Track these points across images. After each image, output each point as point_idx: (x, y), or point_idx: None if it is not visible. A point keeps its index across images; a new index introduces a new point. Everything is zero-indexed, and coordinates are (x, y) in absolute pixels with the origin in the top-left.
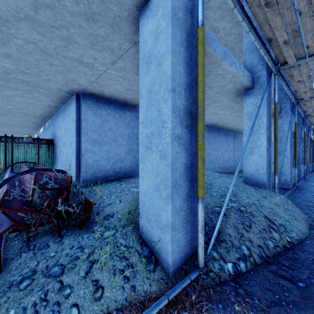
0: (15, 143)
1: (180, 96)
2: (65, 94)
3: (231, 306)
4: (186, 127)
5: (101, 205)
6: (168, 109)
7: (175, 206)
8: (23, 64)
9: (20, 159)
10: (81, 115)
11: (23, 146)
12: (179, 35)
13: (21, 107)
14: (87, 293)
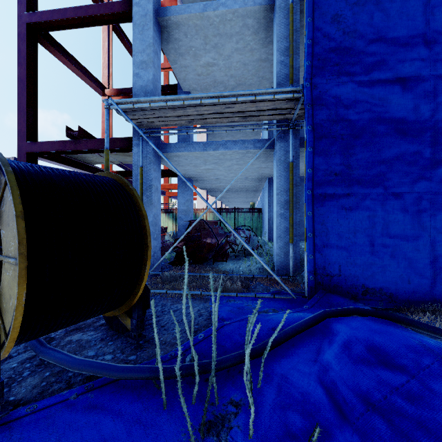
0: (239, 212)
1: (283, 195)
2: (262, 178)
3: (289, 285)
4: (287, 209)
5: (268, 251)
6: (276, 203)
7: (279, 246)
8: (238, 173)
9: (242, 223)
10: (271, 192)
11: (244, 215)
12: (282, 168)
13: (242, 188)
14: (246, 271)
